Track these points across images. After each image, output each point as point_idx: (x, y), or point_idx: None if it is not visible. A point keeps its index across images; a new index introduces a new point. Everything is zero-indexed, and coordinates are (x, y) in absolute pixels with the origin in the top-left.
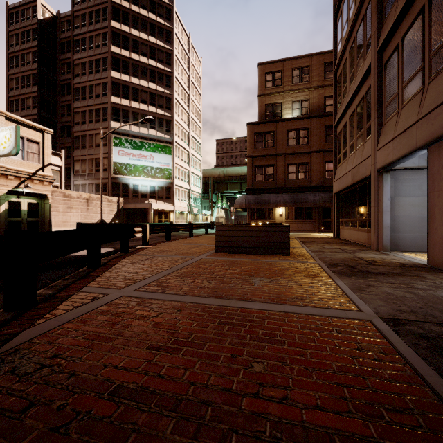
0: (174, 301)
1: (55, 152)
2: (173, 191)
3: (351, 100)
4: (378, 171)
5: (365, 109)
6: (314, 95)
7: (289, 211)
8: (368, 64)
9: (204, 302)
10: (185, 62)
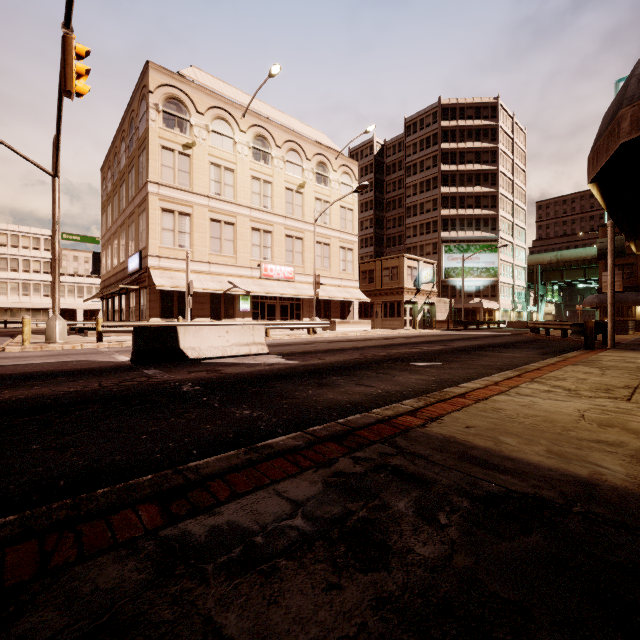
0: None
1: None
2: (498, 289)
3: None
4: None
5: None
6: None
7: None
8: None
9: None
10: (509, 148)
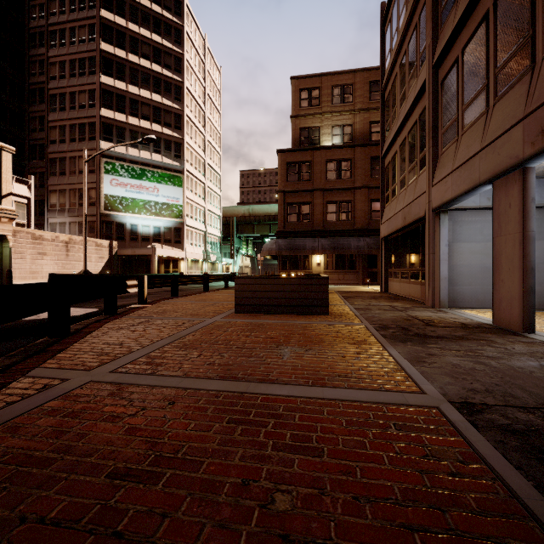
0: (166, 387)
1: (21, 179)
2: (184, 233)
3: (401, 125)
4: (434, 211)
5: (419, 136)
6: (358, 120)
7: (329, 259)
8: (422, 82)
9: (211, 388)
10: (200, 71)
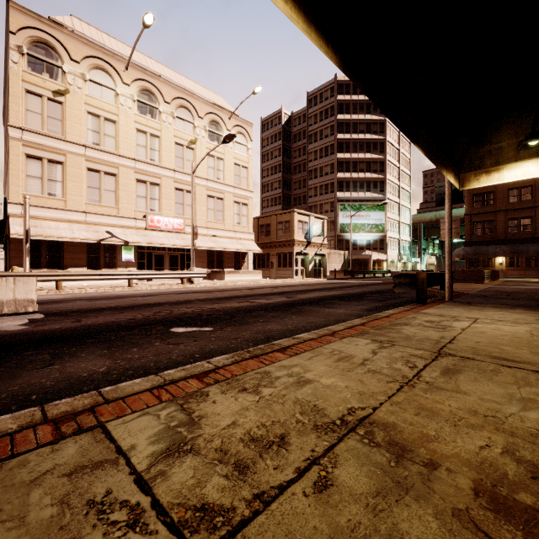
0: None
1: None
2: (386, 243)
3: None
4: None
5: None
6: None
7: (510, 260)
8: None
9: None
10: None
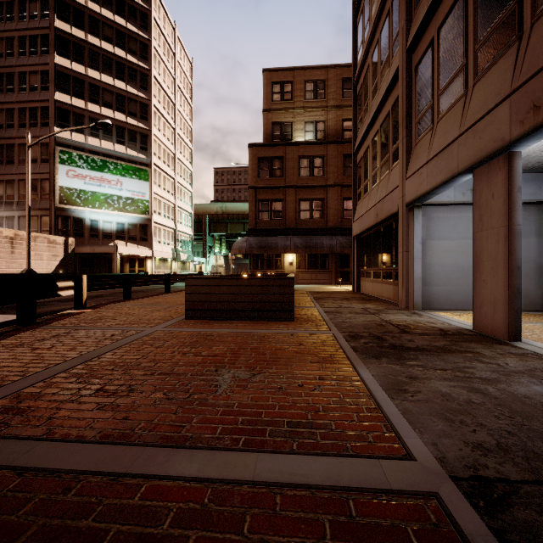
0: None
1: None
2: (151, 230)
3: (374, 117)
4: (407, 206)
5: (391, 127)
6: (331, 117)
7: (301, 258)
8: (395, 69)
9: (69, 465)
10: (170, 60)
